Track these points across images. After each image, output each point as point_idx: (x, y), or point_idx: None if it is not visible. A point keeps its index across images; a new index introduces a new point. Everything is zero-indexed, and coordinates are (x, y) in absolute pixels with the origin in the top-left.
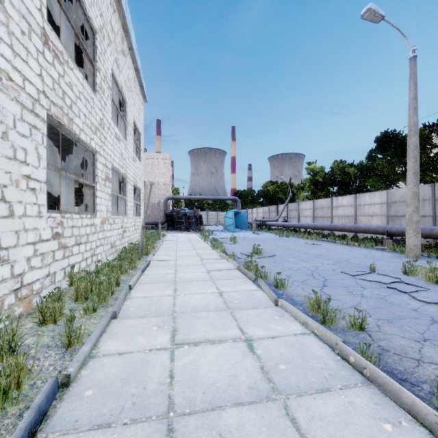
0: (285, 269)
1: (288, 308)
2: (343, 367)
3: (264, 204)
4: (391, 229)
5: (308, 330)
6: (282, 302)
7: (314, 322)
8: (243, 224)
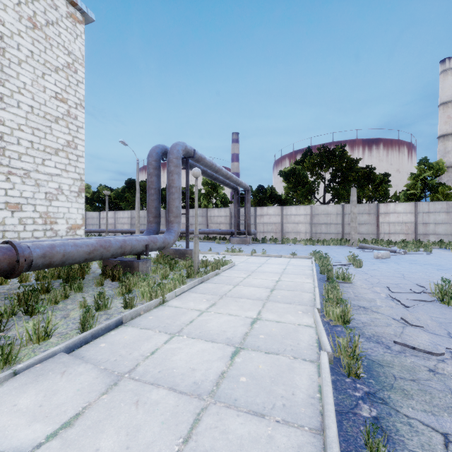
0: None
1: None
2: None
3: None
4: (132, 230)
5: None
6: None
7: None
8: None
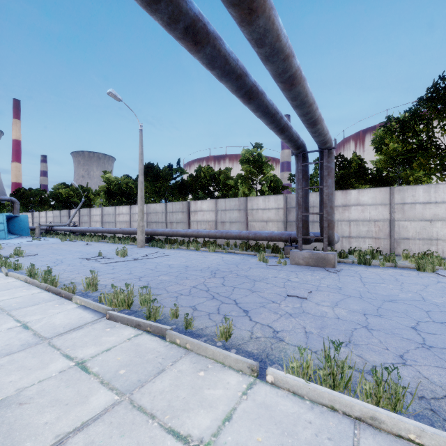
0: (36, 261)
1: (12, 274)
2: (24, 284)
3: (56, 207)
4: None
5: (19, 280)
6: (10, 273)
7: (22, 275)
8: (24, 230)
